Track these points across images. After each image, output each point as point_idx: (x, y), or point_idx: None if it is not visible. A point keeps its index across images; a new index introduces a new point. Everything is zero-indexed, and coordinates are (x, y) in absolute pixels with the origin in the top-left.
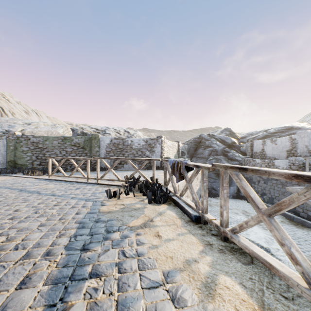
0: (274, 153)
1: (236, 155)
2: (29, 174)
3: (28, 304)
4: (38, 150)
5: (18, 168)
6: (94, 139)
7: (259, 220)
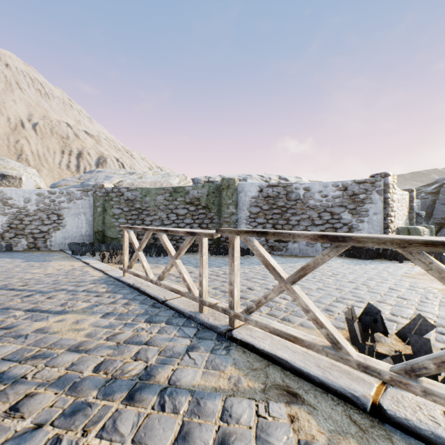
0: None
1: None
2: (106, 258)
3: None
4: (134, 213)
5: (106, 244)
6: (225, 189)
7: None
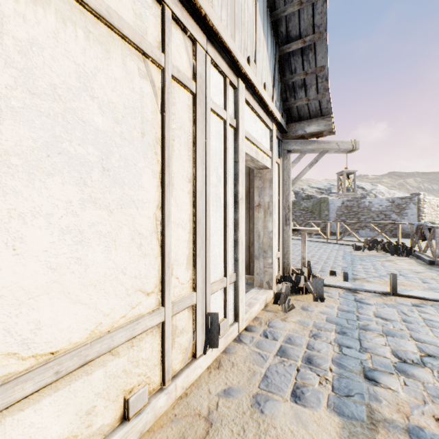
0: None
1: None
2: None
3: (341, 264)
4: None
5: None
6: (322, 203)
7: None
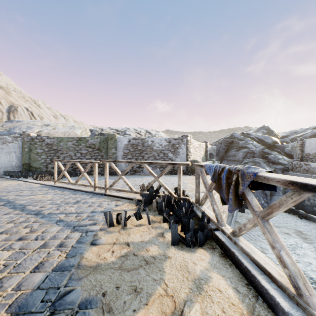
0: None
1: (280, 157)
2: (38, 178)
3: None
4: (52, 152)
5: (32, 172)
6: (110, 140)
7: None
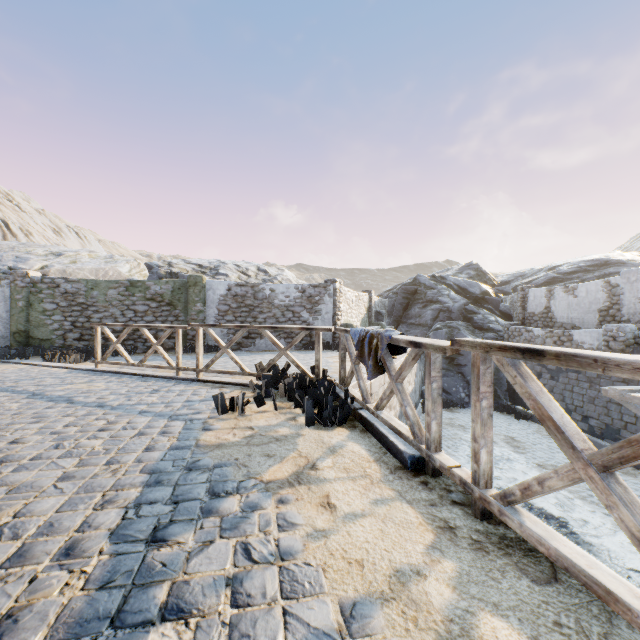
0: (572, 316)
1: (492, 319)
2: (56, 359)
3: None
4: (75, 309)
5: (34, 347)
6: (192, 286)
7: (576, 479)
